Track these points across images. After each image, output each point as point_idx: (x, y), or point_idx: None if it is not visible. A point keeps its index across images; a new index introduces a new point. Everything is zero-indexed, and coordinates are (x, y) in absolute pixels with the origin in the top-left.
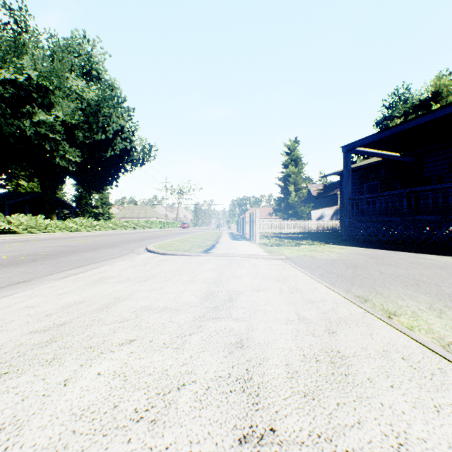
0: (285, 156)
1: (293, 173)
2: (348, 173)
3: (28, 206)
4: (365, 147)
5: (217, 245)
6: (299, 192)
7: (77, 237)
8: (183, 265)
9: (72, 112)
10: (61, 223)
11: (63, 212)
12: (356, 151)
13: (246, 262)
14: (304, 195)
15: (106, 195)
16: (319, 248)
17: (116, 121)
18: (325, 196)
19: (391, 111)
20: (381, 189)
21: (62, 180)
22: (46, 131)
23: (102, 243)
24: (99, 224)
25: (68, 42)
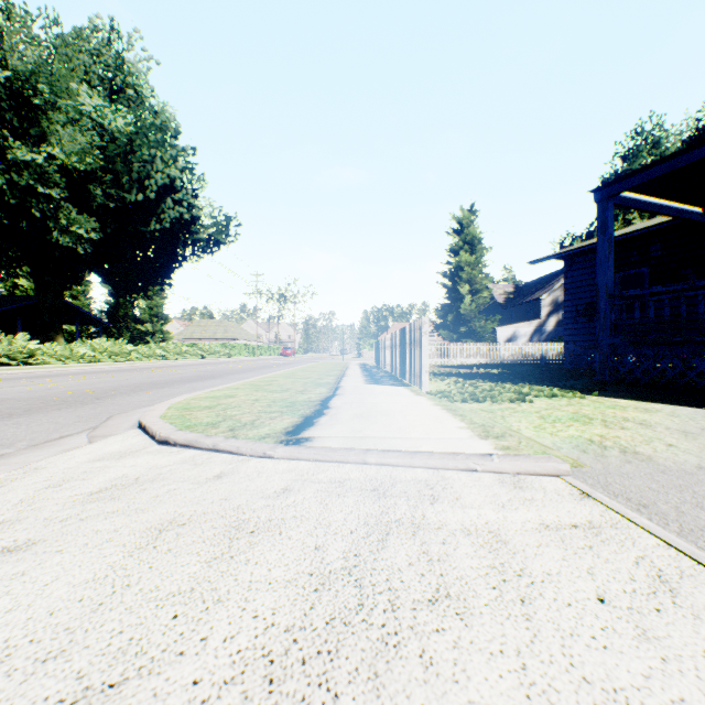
0: (454, 236)
1: (467, 264)
2: (609, 243)
3: (21, 319)
4: (641, 192)
5: (335, 401)
6: (478, 296)
7: (69, 375)
8: (119, 579)
9: (81, 150)
10: (62, 348)
11: (87, 330)
12: (622, 199)
13: (445, 514)
14: (485, 302)
15: (158, 303)
16: (586, 408)
17: (162, 168)
18: (518, 304)
19: (628, 162)
20: (652, 283)
21: (77, 275)
22: (33, 183)
23: (86, 390)
24: (137, 349)
25: (78, 30)
